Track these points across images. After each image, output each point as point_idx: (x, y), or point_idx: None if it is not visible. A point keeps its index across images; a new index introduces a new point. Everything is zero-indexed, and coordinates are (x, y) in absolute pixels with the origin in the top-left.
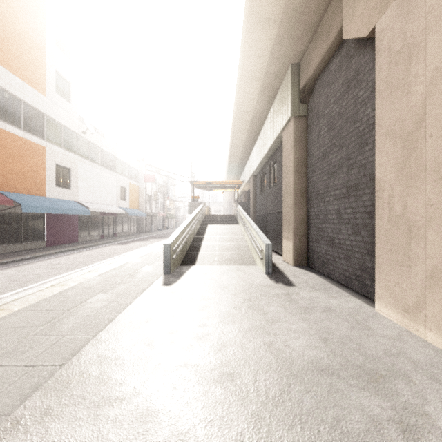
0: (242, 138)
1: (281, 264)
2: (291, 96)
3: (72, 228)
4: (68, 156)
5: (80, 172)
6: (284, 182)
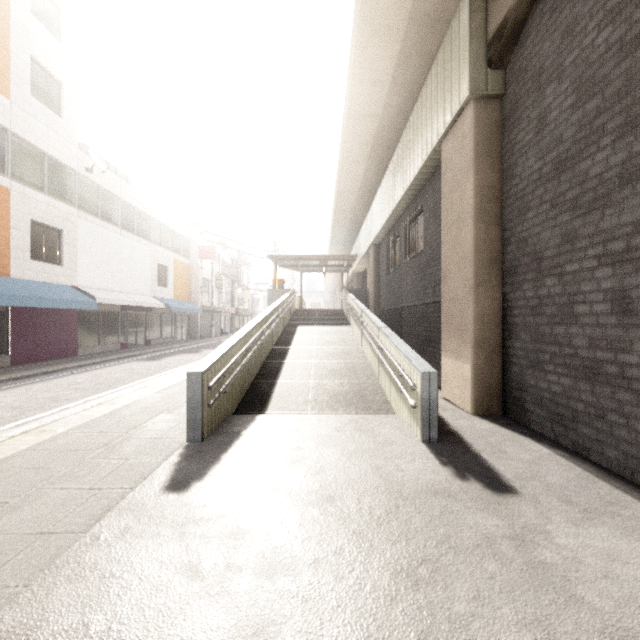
0: (356, 176)
1: (445, 410)
2: (469, 53)
3: (66, 333)
4: (58, 208)
5: (81, 237)
6: (448, 241)
